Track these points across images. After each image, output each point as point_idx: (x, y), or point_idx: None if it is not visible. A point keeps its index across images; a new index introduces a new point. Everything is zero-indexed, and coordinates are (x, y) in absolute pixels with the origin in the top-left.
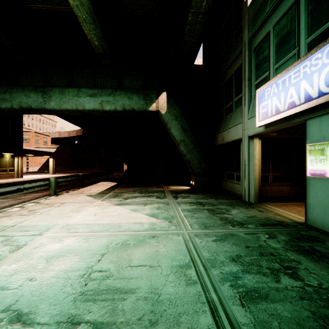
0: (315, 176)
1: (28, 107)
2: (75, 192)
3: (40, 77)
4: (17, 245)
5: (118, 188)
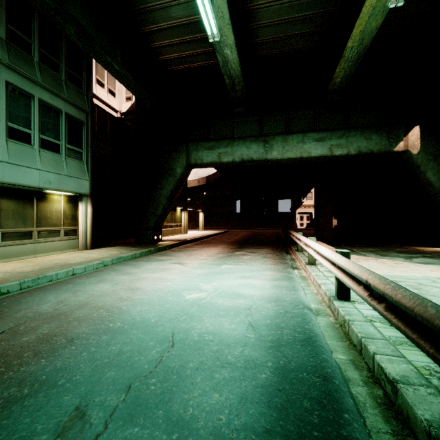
0: None
1: (248, 159)
2: None
3: (254, 126)
4: None
5: (346, 247)
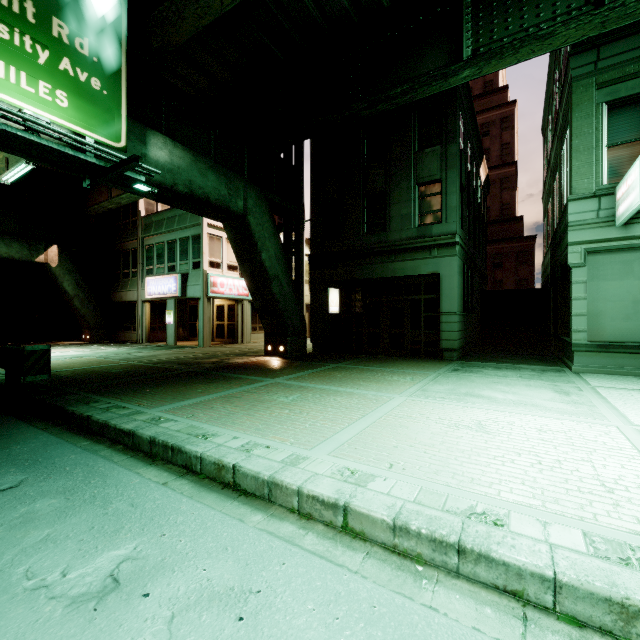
0: (169, 323)
1: None
2: None
3: None
4: None
5: None
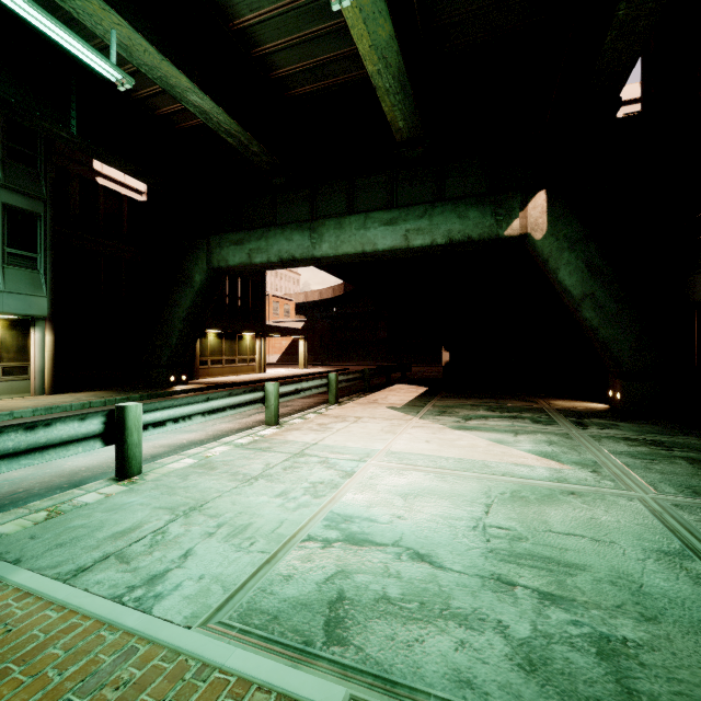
0: None
1: (289, 258)
2: (363, 401)
3: (304, 205)
4: (343, 470)
5: (436, 398)
